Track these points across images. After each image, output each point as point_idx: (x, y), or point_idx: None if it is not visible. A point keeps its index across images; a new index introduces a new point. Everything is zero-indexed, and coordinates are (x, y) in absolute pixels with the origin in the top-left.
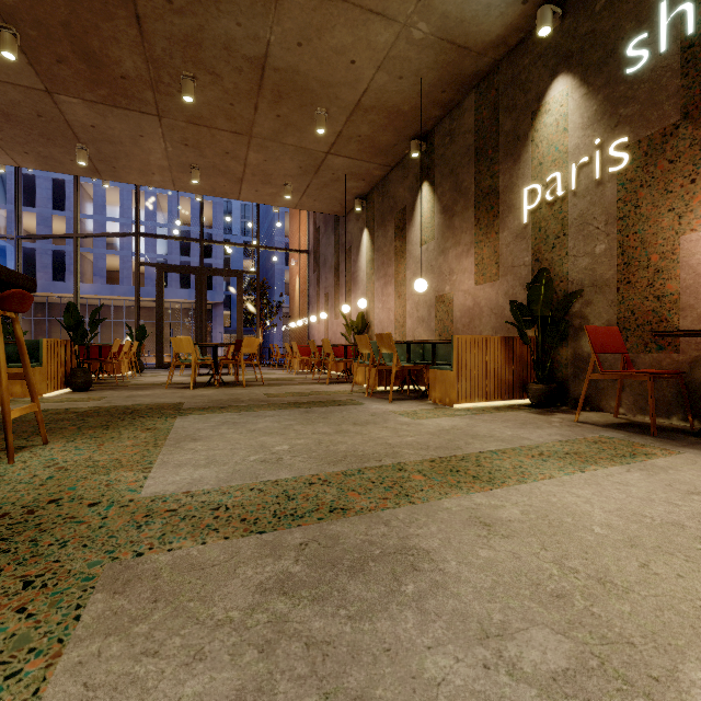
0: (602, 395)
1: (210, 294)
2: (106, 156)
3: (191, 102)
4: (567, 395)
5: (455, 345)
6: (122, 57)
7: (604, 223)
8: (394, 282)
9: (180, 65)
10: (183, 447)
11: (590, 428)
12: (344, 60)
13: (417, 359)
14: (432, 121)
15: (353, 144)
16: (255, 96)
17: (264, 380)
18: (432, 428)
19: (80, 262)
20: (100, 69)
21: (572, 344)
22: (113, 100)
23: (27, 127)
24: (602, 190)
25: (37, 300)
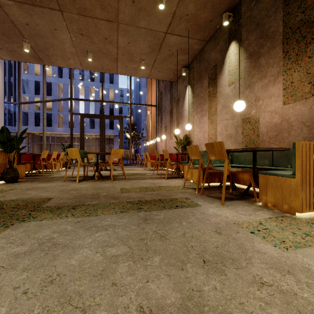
0: None
1: (113, 131)
2: (41, 47)
3: None
4: None
5: (298, 152)
6: None
7: None
8: (208, 113)
9: None
10: None
11: None
12: None
13: None
14: None
15: (182, 23)
16: None
17: (128, 175)
18: None
19: (58, 118)
20: None
21: None
22: None
23: None
24: None
25: (41, 135)
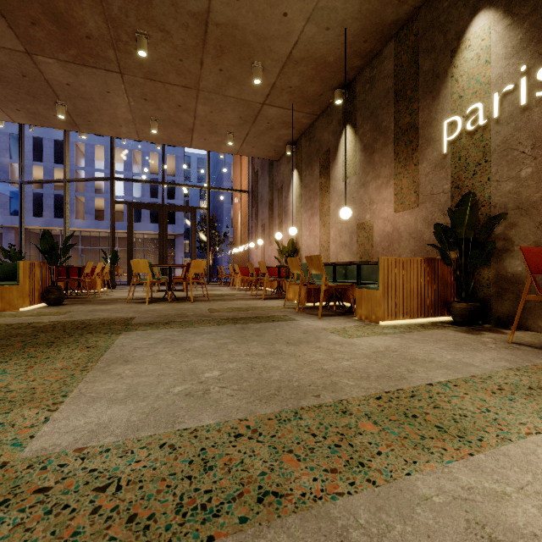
0: (529, 315)
1: (173, 227)
2: (82, 111)
3: (145, 56)
4: (489, 314)
5: (381, 266)
6: (85, 17)
7: (530, 147)
8: (320, 212)
9: (134, 23)
10: (110, 371)
11: (532, 352)
12: (277, 13)
13: (341, 279)
14: (354, 70)
15: (285, 94)
16: (201, 52)
17: (210, 296)
18: (366, 350)
19: (75, 203)
20: (68, 30)
21: (494, 265)
22: (82, 59)
23: (16, 87)
24: (529, 114)
25: None
